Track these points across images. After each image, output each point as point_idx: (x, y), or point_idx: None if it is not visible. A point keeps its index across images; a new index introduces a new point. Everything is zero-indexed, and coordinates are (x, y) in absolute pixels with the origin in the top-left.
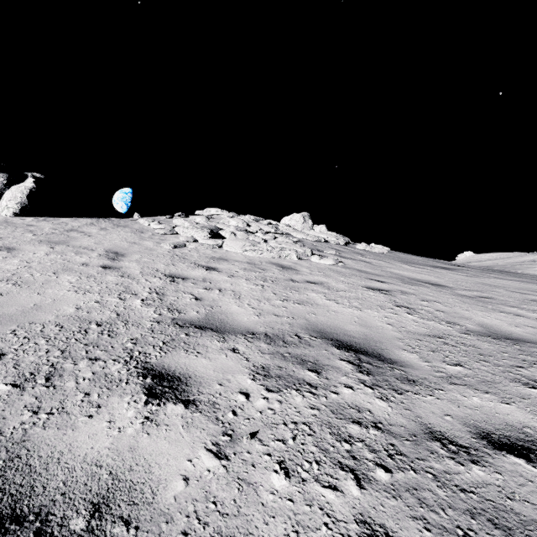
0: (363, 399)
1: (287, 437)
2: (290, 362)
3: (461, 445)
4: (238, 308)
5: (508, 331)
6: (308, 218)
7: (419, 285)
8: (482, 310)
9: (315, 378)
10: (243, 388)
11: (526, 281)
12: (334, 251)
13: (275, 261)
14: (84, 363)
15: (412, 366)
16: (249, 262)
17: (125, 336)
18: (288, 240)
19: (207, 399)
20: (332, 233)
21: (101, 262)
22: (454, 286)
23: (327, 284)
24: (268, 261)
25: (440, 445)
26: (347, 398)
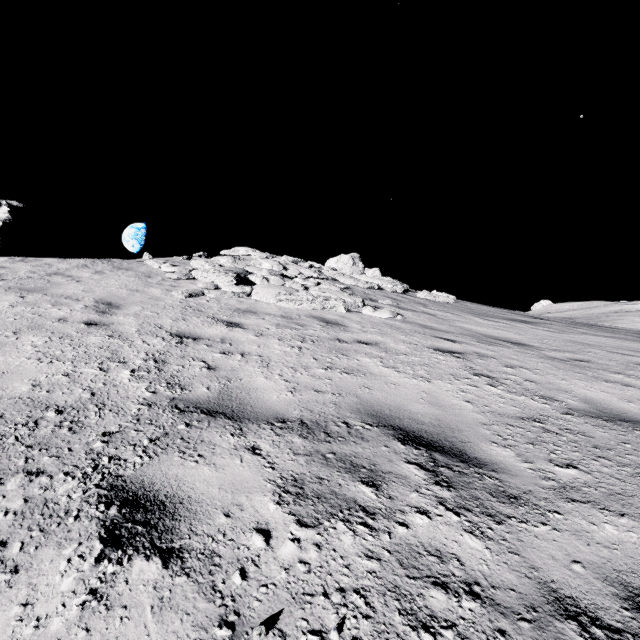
0: (446, 536)
1: (328, 624)
2: (335, 468)
3: (610, 625)
4: (265, 381)
5: (620, 408)
6: (358, 260)
7: (499, 345)
8: (581, 378)
9: (371, 498)
10: (262, 520)
11: (622, 338)
12: (390, 300)
13: (317, 314)
14: (15, 482)
15: (508, 470)
16: (284, 315)
17: (94, 430)
18: (334, 287)
19: (202, 546)
20: (388, 279)
21: (85, 316)
22: (540, 345)
23: (384, 344)
24: (308, 314)
25: (578, 629)
26: (422, 533)
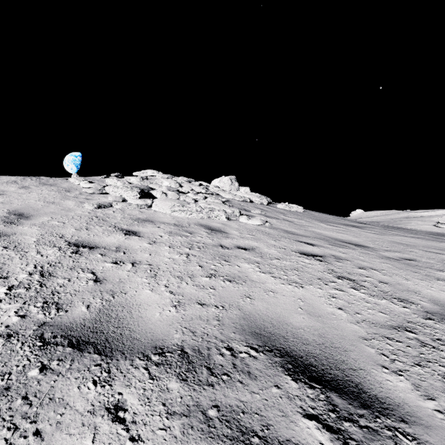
0: None
1: None
2: (219, 440)
3: None
4: (151, 294)
5: None
6: (235, 181)
7: (346, 247)
8: (420, 277)
9: None
10: None
11: (423, 238)
12: (259, 211)
13: (204, 222)
14: None
15: (417, 416)
16: (177, 223)
17: None
18: (217, 200)
19: None
20: (256, 194)
21: None
22: (375, 246)
23: (259, 249)
24: (196, 222)
25: None
26: None
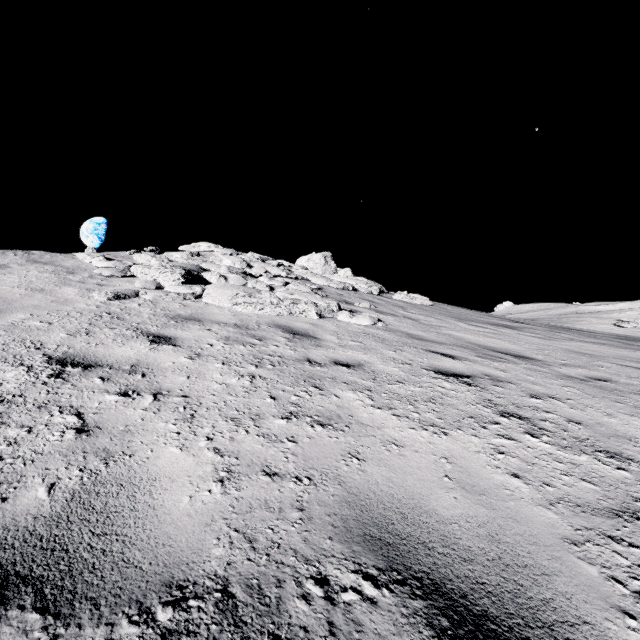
0: None
1: None
2: None
3: None
4: (179, 455)
5: None
6: (330, 259)
7: (503, 360)
8: (628, 411)
9: None
10: None
11: (609, 344)
12: (368, 303)
13: (283, 321)
14: None
15: None
16: (239, 324)
17: None
18: (304, 287)
19: None
20: (362, 279)
21: None
22: (545, 359)
23: (370, 366)
24: (270, 322)
25: None
26: None
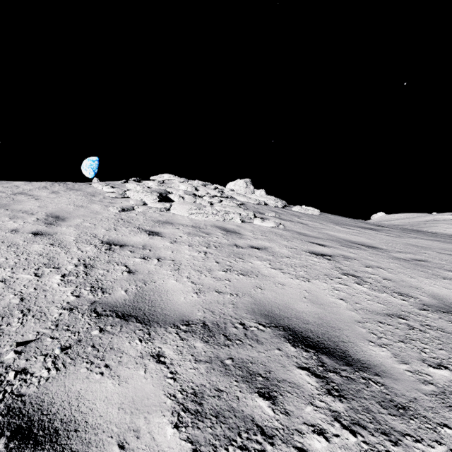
0: None
1: None
2: (233, 377)
3: None
4: (175, 283)
5: None
6: (250, 184)
7: (357, 248)
8: (425, 276)
9: (268, 414)
10: (158, 451)
11: (442, 241)
12: (274, 213)
13: (220, 224)
14: None
15: (390, 373)
16: (194, 225)
17: (11, 339)
18: (232, 203)
19: None
20: (271, 197)
21: (34, 227)
22: (387, 248)
23: (271, 249)
24: (212, 224)
25: None
26: None
